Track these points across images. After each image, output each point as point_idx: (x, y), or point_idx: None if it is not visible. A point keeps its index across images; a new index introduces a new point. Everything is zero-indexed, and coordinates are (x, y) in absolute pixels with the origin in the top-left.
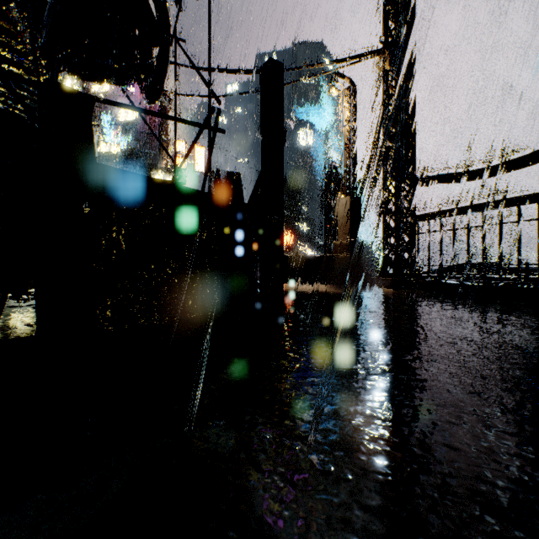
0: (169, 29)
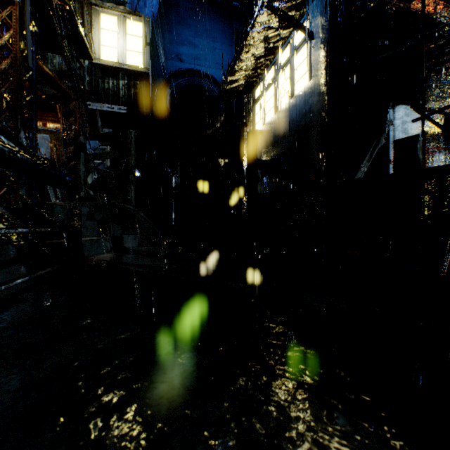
0: None
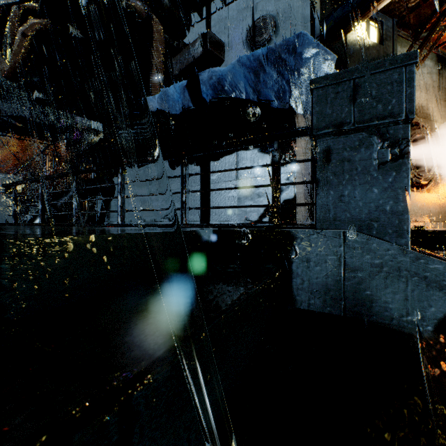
0: None
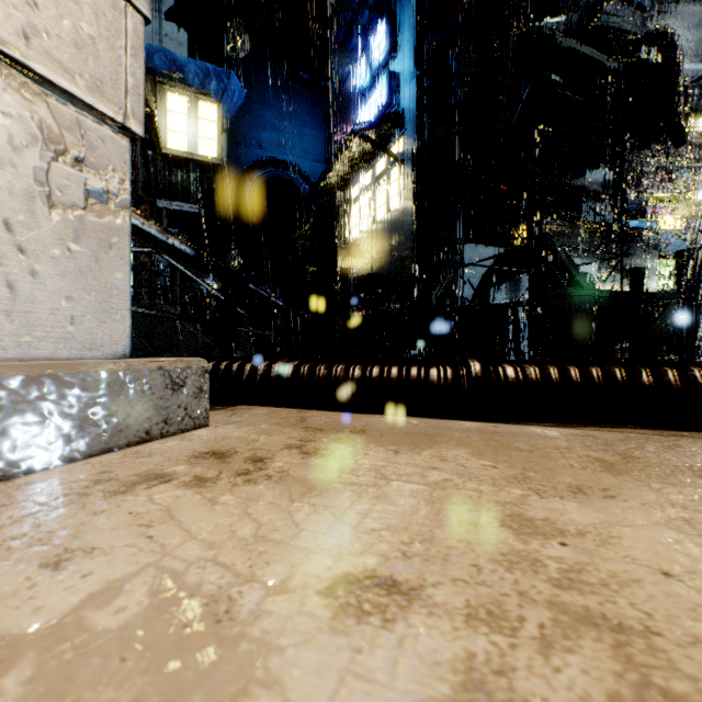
0: (674, 61)
